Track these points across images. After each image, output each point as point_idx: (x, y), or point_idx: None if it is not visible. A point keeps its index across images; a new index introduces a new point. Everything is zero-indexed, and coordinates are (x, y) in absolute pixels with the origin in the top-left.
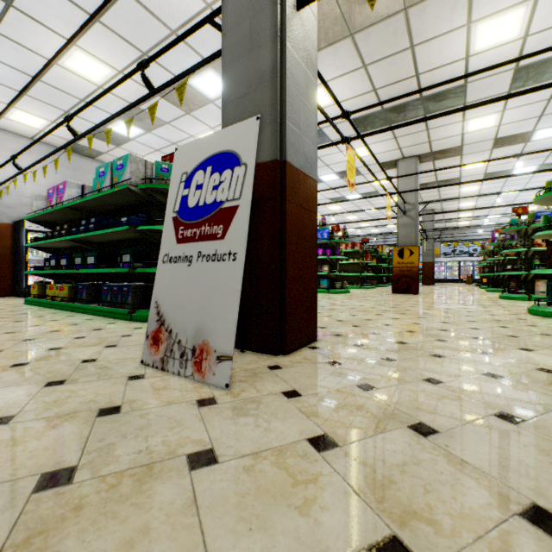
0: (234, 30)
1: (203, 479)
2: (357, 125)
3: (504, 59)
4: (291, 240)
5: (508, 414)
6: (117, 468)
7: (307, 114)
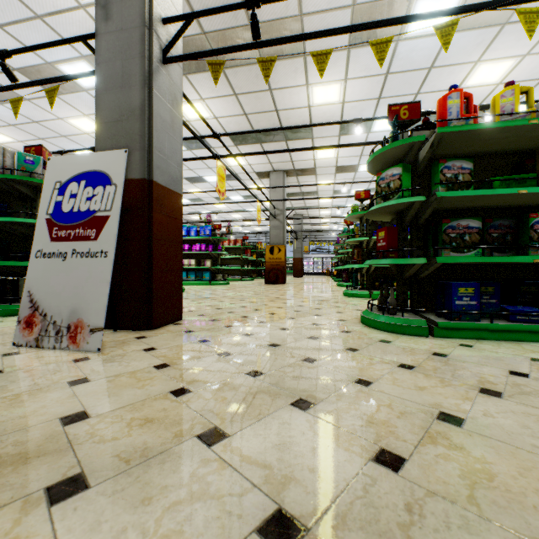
0: (107, 64)
1: (80, 388)
2: (234, 139)
3: (333, 114)
4: (158, 241)
5: (275, 344)
6: (14, 393)
7: (173, 143)
